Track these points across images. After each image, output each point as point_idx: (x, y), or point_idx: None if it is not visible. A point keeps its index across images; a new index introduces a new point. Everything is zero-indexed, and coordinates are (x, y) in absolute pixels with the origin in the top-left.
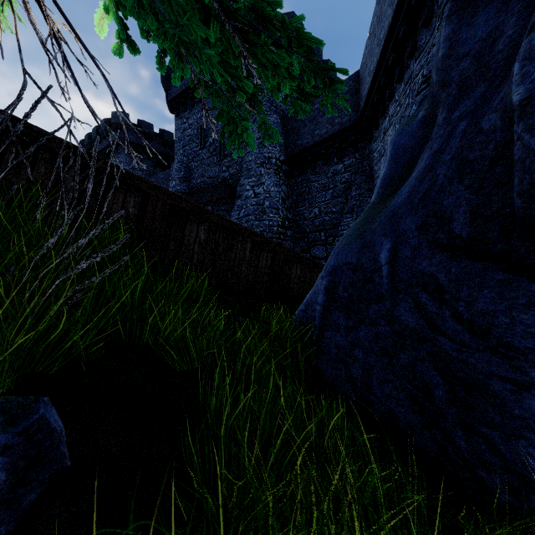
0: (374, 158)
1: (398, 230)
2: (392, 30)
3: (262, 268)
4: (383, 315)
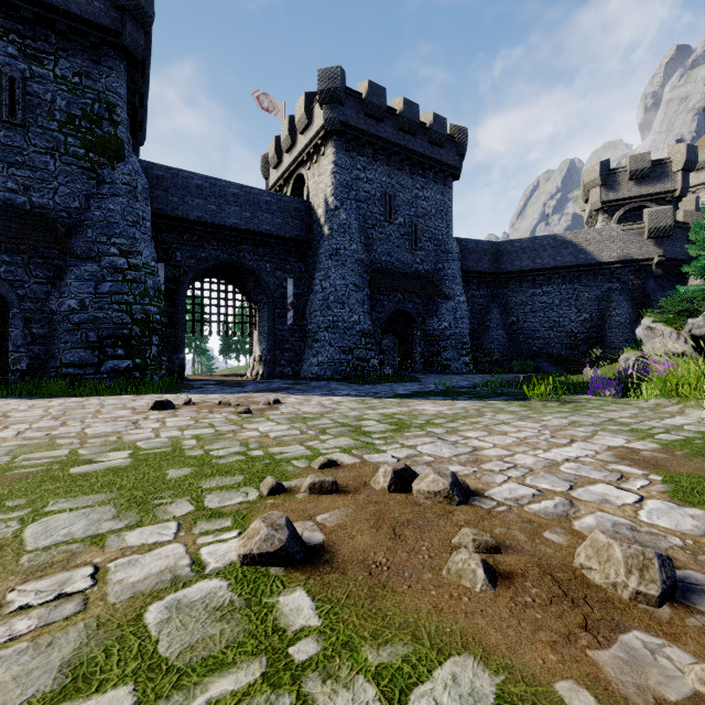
0: (512, 301)
1: None
2: (572, 267)
3: None
4: None
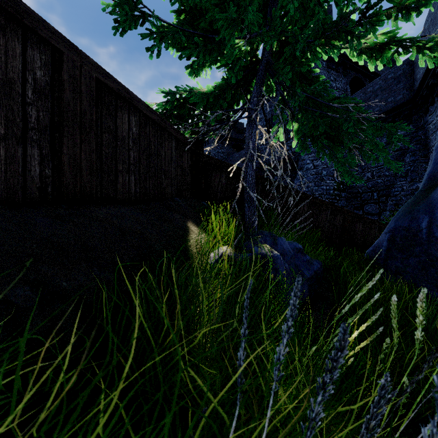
0: (430, 129)
1: (433, 211)
2: None
3: (336, 225)
4: (423, 252)
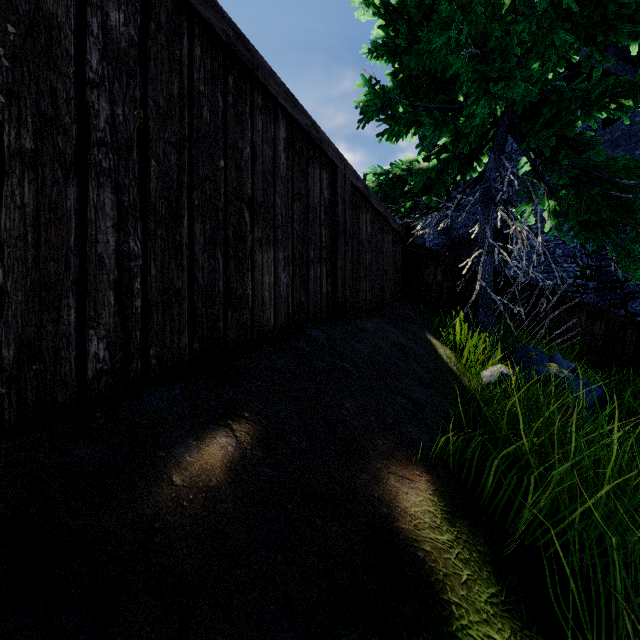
0: None
1: None
2: None
3: (595, 335)
4: None
